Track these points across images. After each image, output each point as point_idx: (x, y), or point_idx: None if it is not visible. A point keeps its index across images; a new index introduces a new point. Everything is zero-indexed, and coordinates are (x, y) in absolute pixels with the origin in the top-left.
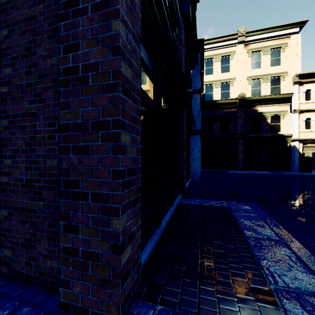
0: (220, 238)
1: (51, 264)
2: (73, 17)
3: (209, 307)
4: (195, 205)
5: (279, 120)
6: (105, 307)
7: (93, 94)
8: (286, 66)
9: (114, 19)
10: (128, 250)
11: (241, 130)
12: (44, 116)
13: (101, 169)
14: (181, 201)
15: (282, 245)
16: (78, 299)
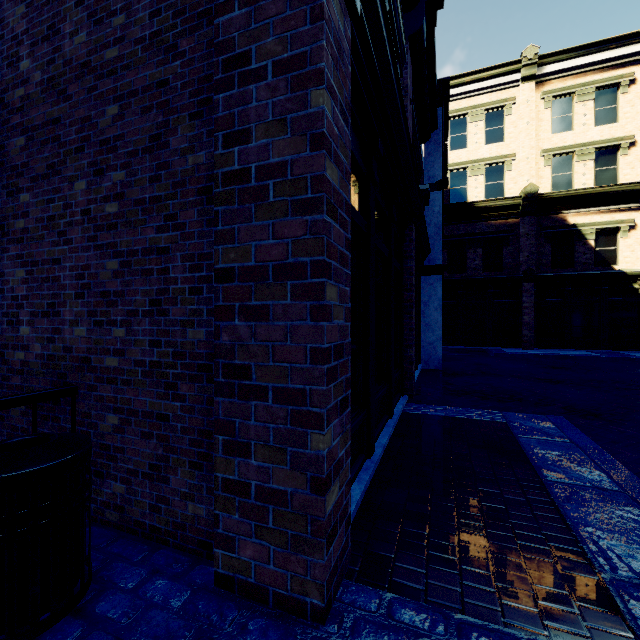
0: (494, 482)
1: (195, 509)
2: (240, 85)
3: (482, 602)
4: (436, 417)
5: (614, 241)
6: (298, 586)
7: (276, 217)
8: (630, 124)
9: (315, 87)
10: (334, 489)
11: (530, 262)
12: (183, 253)
13: (291, 347)
14: (408, 409)
15: (625, 501)
16: (249, 570)
